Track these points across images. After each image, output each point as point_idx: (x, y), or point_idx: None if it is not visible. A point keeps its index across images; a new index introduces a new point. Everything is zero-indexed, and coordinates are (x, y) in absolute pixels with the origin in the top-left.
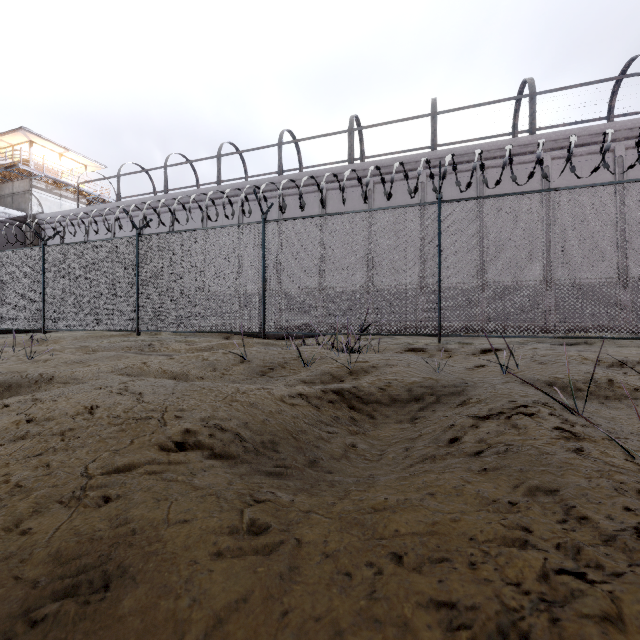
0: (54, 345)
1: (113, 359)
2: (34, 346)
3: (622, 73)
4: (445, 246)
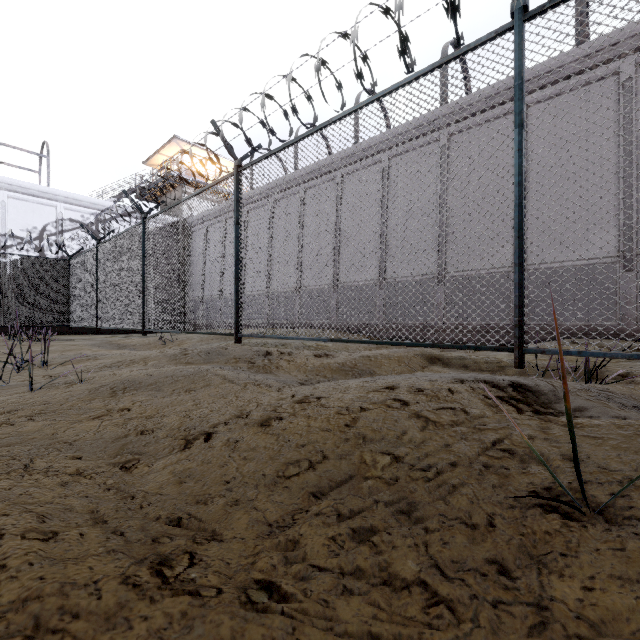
0: (176, 347)
1: (179, 391)
2: (157, 348)
3: None
4: None
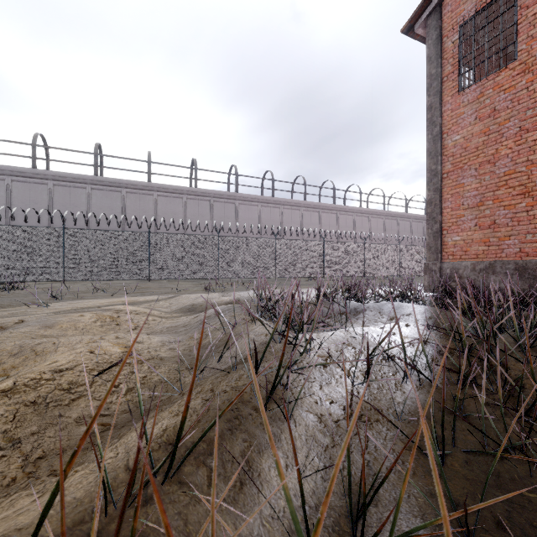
0: None
1: None
2: None
3: (193, 162)
4: (67, 246)
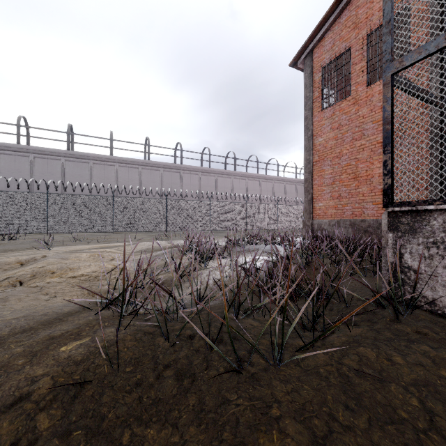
0: None
1: None
2: None
3: (146, 139)
4: (50, 206)
